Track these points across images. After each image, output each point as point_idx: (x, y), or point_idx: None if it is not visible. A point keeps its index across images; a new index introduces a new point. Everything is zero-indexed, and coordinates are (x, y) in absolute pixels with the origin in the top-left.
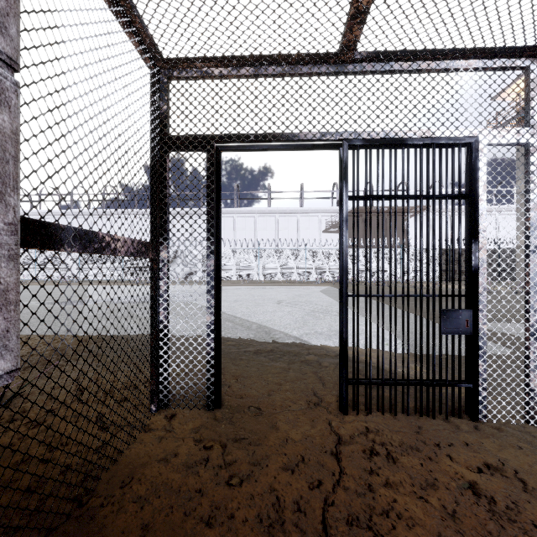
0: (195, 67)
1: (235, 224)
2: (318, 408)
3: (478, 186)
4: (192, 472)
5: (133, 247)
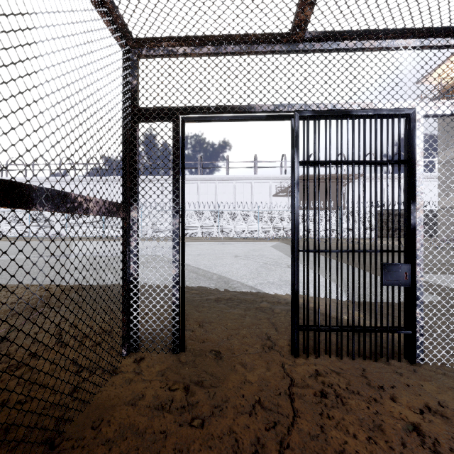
0: (162, 46)
1: (198, 189)
2: (272, 351)
3: (416, 153)
4: (158, 414)
5: (105, 208)
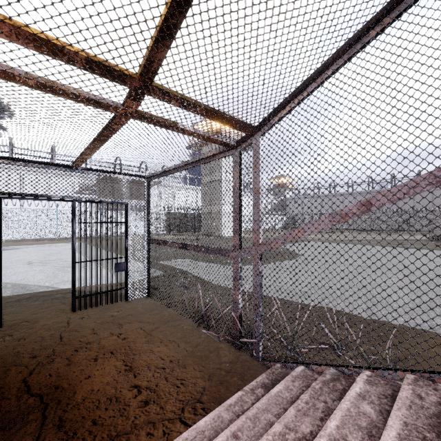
0: None
1: None
2: (61, 313)
3: (128, 219)
4: None
5: None
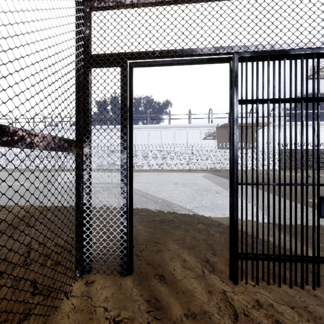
0: None
1: (148, 135)
2: (211, 276)
3: None
4: None
5: (54, 143)
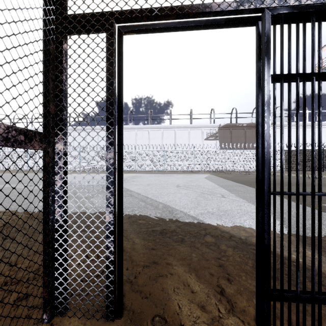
0: None
1: (149, 135)
2: (230, 318)
3: None
4: None
5: None
